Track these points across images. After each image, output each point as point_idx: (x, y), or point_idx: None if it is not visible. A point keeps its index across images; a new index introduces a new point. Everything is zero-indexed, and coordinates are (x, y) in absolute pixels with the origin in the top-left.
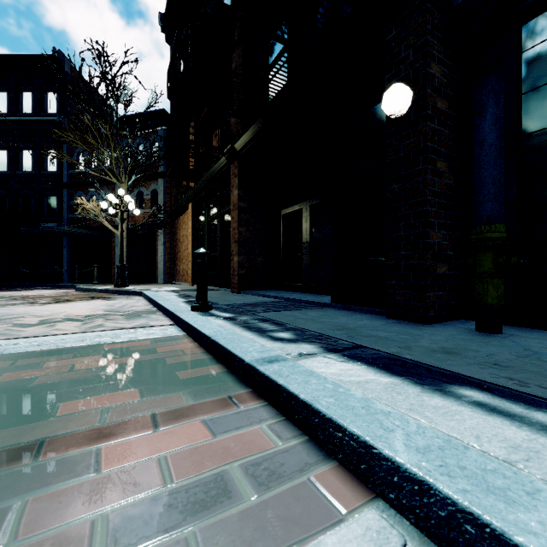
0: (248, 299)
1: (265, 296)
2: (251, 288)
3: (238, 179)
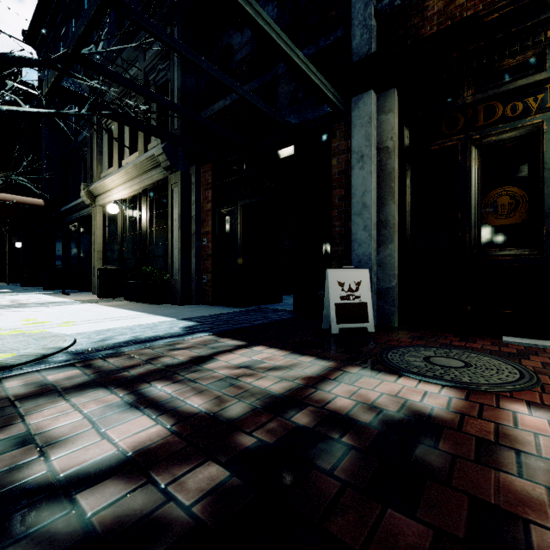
0: (3, 286)
1: (13, 285)
2: (16, 283)
3: (8, 241)
